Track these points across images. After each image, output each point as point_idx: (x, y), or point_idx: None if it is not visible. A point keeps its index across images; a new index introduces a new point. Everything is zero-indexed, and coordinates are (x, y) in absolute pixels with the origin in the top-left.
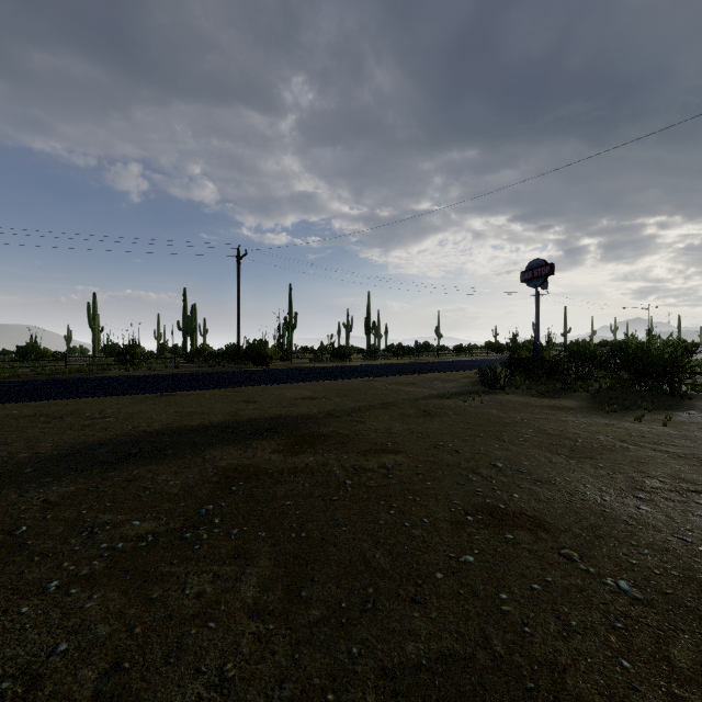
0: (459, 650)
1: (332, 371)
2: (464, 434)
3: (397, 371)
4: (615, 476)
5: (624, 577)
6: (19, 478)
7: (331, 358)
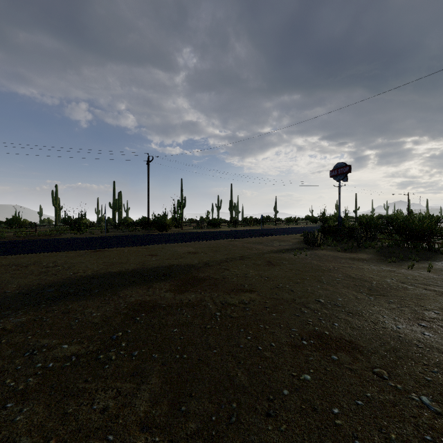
0: None
1: (208, 234)
2: (296, 278)
3: (250, 234)
4: (403, 309)
5: (424, 393)
6: None
7: (208, 226)
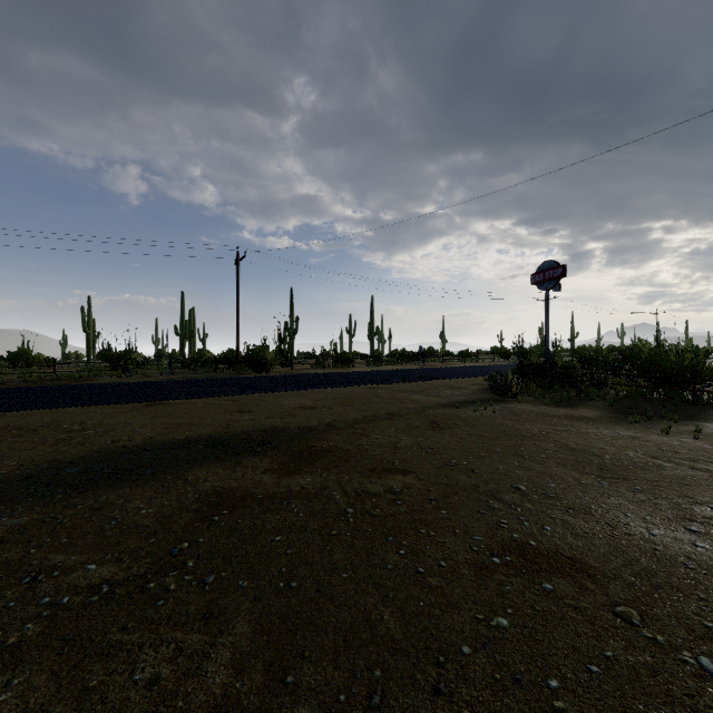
0: None
1: (334, 377)
2: (479, 450)
3: (402, 377)
4: (658, 502)
5: (704, 650)
6: None
7: (334, 363)
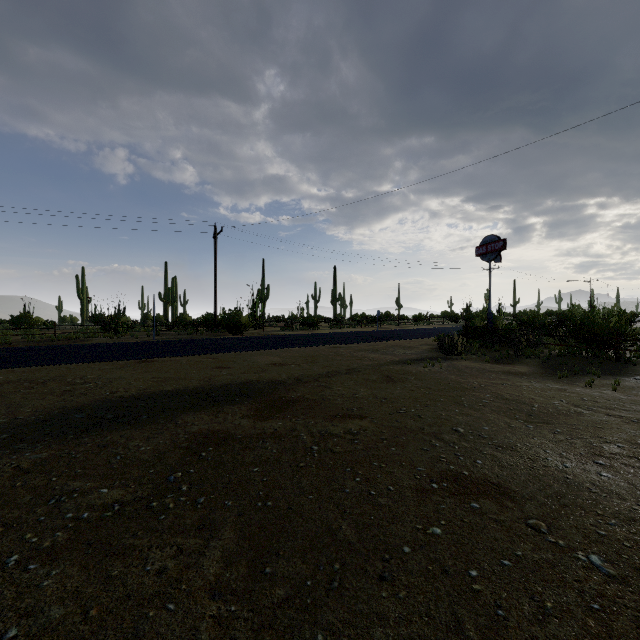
0: (430, 637)
1: (301, 338)
2: (426, 399)
3: (361, 338)
4: (574, 441)
5: (595, 550)
6: None
7: (301, 326)
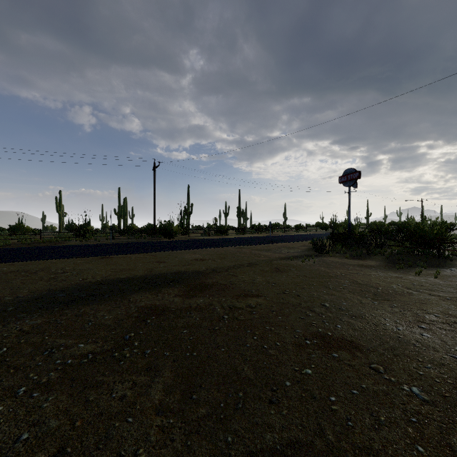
0: (302, 439)
1: (216, 241)
2: (303, 284)
3: (258, 241)
4: (405, 313)
5: (415, 384)
6: (4, 314)
7: (215, 233)
